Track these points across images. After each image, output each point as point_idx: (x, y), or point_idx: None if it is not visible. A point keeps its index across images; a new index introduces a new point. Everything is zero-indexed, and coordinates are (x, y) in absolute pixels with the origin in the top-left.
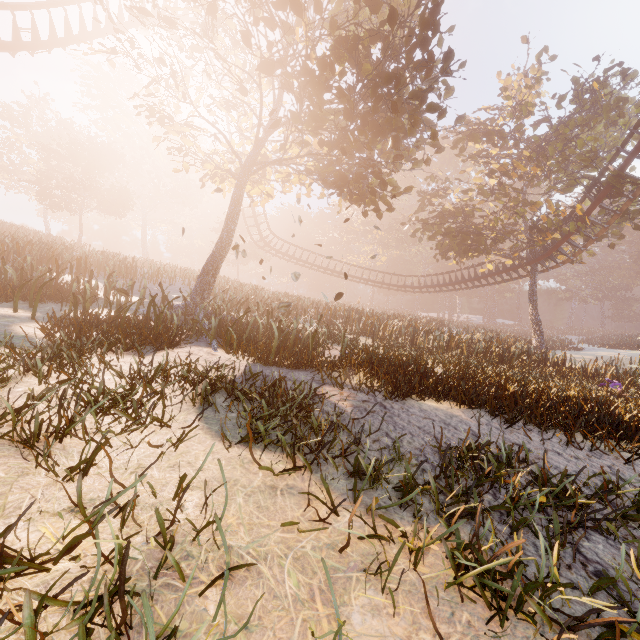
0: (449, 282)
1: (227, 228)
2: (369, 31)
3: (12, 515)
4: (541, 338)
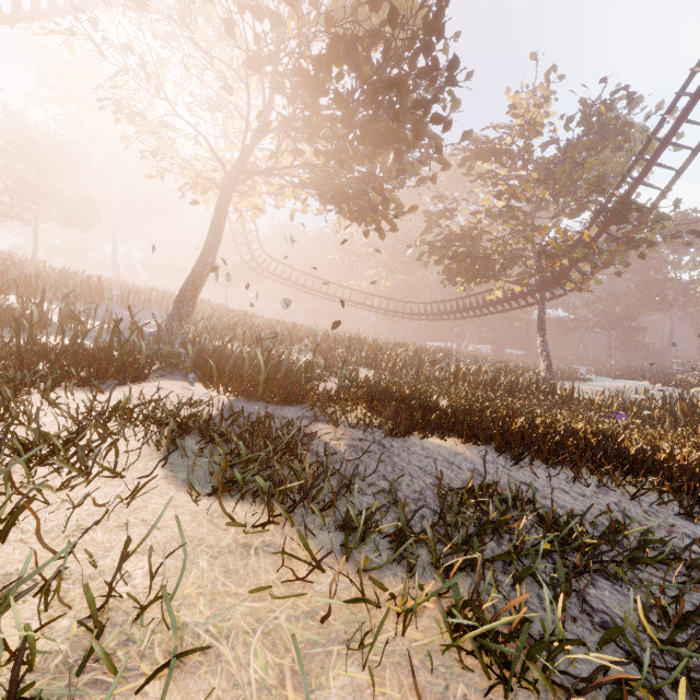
0: (457, 309)
1: (209, 245)
2: (369, 31)
3: None
4: (550, 369)
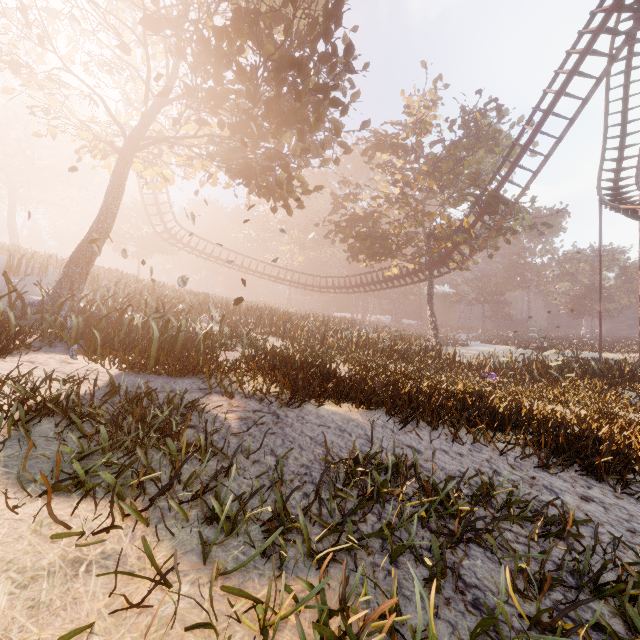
0: (360, 284)
1: (105, 210)
2: (271, 8)
3: None
4: (437, 336)
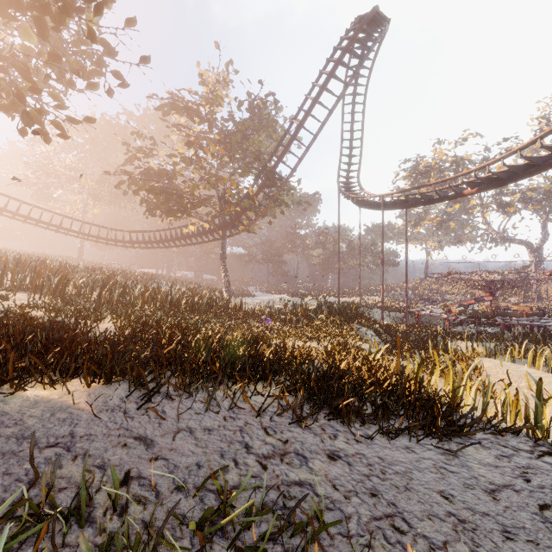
0: (160, 239)
1: None
2: None
3: None
4: (229, 288)
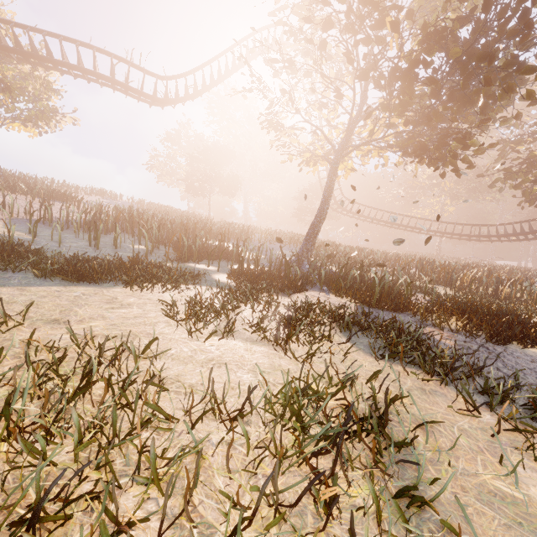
0: None
1: (324, 201)
2: (458, 20)
3: (291, 375)
4: None
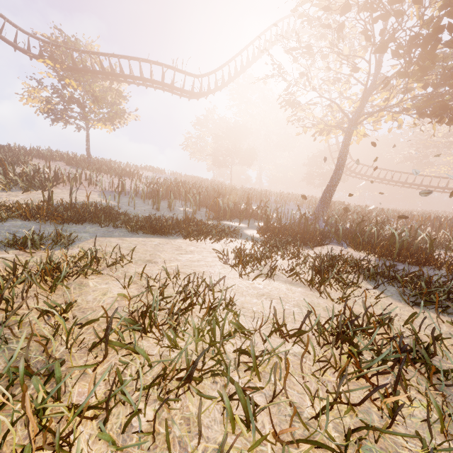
0: None
1: (339, 166)
2: None
3: (330, 312)
4: None
